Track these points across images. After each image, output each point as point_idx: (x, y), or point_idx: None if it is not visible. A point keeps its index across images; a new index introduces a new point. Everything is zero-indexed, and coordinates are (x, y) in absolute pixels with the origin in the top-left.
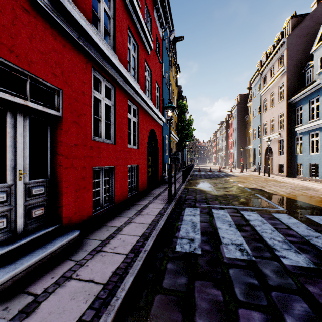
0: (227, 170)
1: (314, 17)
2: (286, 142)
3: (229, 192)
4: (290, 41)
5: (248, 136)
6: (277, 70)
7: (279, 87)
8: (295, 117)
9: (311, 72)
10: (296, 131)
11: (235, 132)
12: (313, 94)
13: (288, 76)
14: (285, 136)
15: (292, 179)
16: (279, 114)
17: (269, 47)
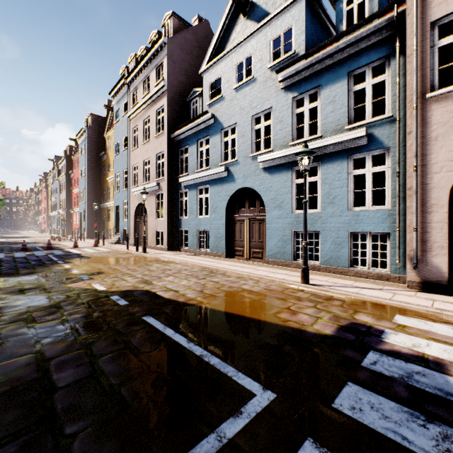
0: (67, 245)
1: (197, 36)
2: (167, 198)
3: (62, 336)
4: (172, 47)
5: (106, 186)
6: (154, 84)
7: (157, 112)
8: (179, 162)
9: (198, 103)
10: (180, 183)
11: (83, 176)
12: (203, 133)
13: (170, 98)
14: (166, 189)
15: (178, 254)
16: (158, 155)
17: (141, 47)
